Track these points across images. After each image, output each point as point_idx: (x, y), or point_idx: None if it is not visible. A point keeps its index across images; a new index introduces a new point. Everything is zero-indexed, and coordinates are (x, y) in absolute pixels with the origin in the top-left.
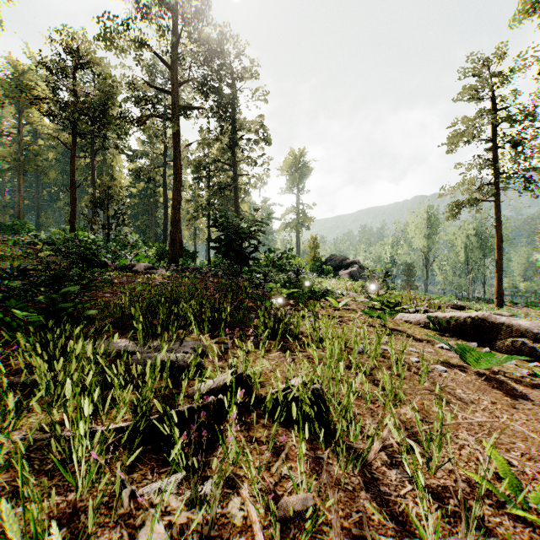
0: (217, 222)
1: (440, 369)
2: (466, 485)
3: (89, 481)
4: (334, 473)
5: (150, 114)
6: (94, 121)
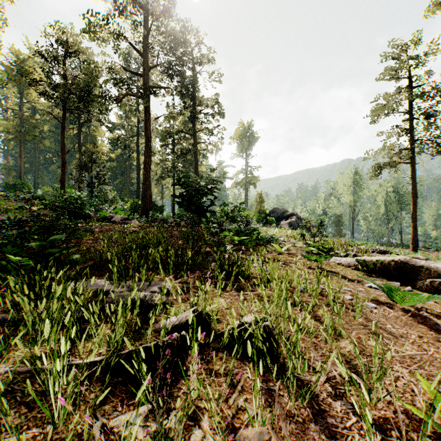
0: (180, 181)
1: (370, 306)
2: (404, 416)
3: (64, 413)
4: (285, 405)
5: (126, 93)
6: (80, 99)
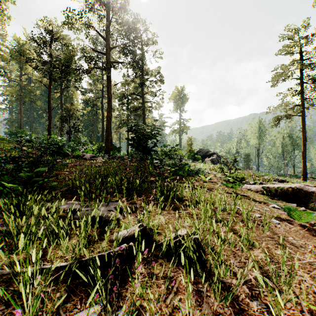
0: (132, 128)
1: (275, 222)
2: (309, 315)
3: (34, 310)
4: (212, 304)
5: (93, 66)
6: (62, 71)
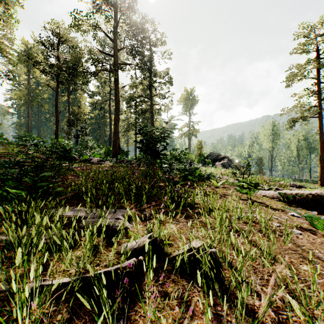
0: (140, 131)
1: (296, 232)
2: None
3: None
4: None
5: (101, 68)
6: (69, 74)
